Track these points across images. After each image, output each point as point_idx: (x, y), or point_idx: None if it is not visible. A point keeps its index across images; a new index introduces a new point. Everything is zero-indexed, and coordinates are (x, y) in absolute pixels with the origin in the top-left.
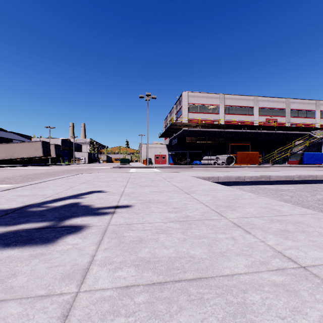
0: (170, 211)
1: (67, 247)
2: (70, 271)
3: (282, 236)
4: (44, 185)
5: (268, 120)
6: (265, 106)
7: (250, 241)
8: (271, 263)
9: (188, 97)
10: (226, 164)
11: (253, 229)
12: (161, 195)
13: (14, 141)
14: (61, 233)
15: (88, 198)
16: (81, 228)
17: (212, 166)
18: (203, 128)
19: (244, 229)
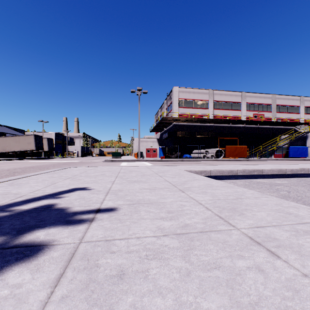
0: (163, 217)
1: (2, 293)
2: None
3: None
4: (24, 181)
5: (255, 115)
6: (252, 101)
7: (287, 276)
8: None
9: (178, 93)
10: (215, 158)
11: (280, 249)
12: (153, 193)
13: (8, 134)
14: (6, 261)
15: (67, 197)
16: (40, 250)
17: (202, 160)
18: (193, 122)
19: (268, 250)
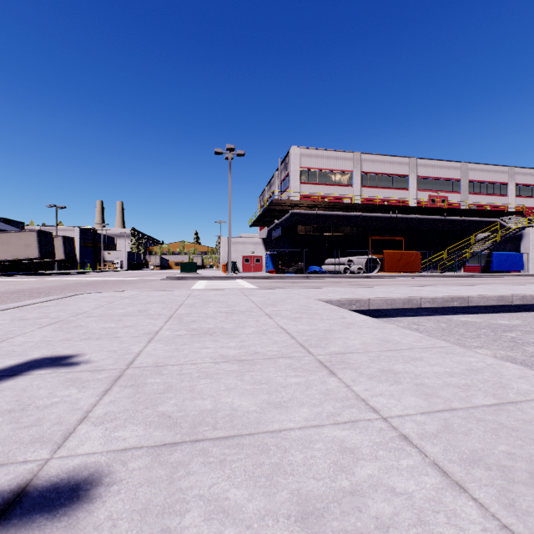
0: None
1: None
2: None
3: None
4: None
5: (432, 199)
6: (428, 174)
7: None
8: None
9: (300, 157)
10: (365, 272)
11: None
12: (246, 381)
13: None
14: None
15: None
16: None
17: (342, 276)
18: (326, 210)
19: None
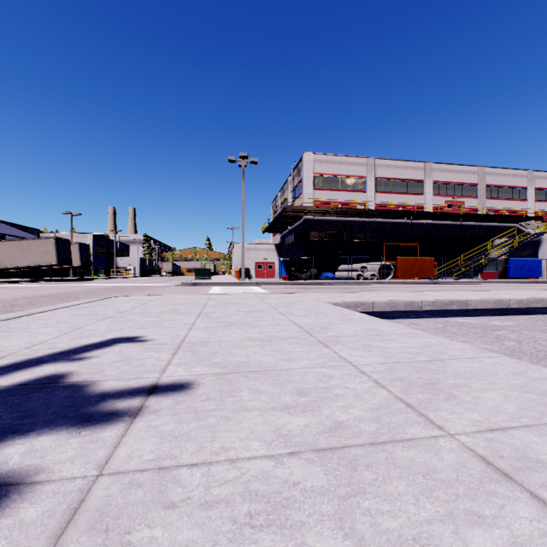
0: (289, 406)
1: None
2: None
3: None
4: (22, 323)
5: (448, 204)
6: (444, 179)
7: None
8: None
9: (313, 163)
10: (379, 279)
11: None
12: (267, 349)
13: (8, 237)
14: None
15: (95, 358)
16: None
17: (355, 282)
18: (339, 216)
19: (534, 495)
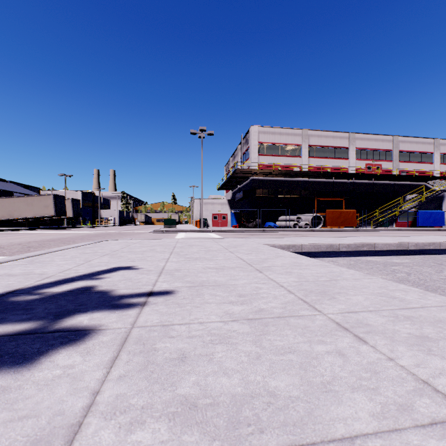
0: (233, 301)
1: (54, 372)
2: (46, 430)
3: (421, 348)
4: (48, 258)
5: (368, 166)
6: (365, 146)
7: (369, 360)
8: (417, 407)
9: (258, 134)
10: (311, 227)
11: (369, 335)
12: (220, 274)
13: (16, 194)
14: (50, 344)
15: (108, 278)
16: (86, 334)
17: (291, 230)
18: (279, 177)
19: (355, 335)
